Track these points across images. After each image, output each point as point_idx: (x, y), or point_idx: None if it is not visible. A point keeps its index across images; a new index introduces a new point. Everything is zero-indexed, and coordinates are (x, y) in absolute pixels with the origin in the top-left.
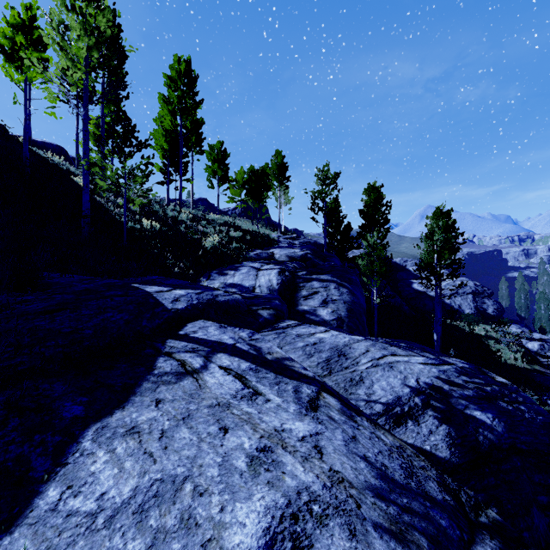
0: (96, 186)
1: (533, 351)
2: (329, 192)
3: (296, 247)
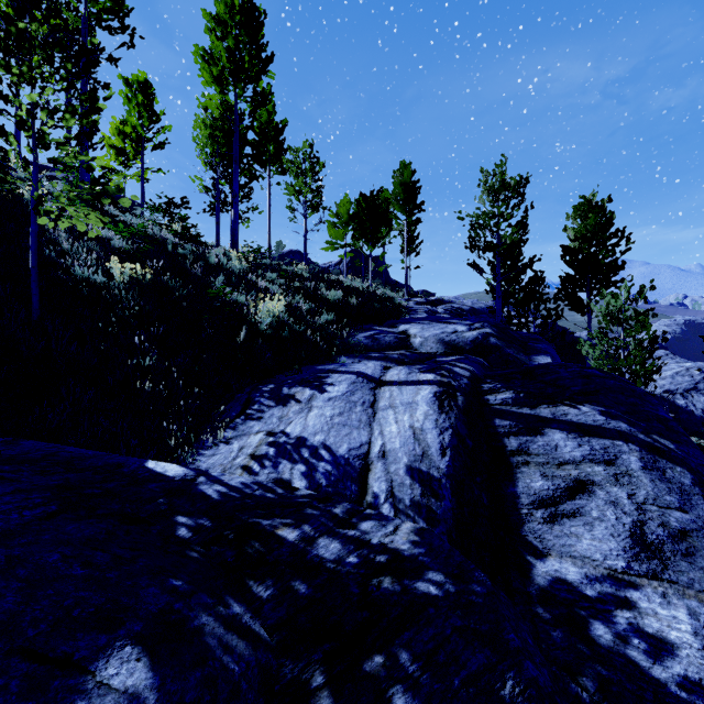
0: None
1: None
2: (507, 213)
3: (454, 321)
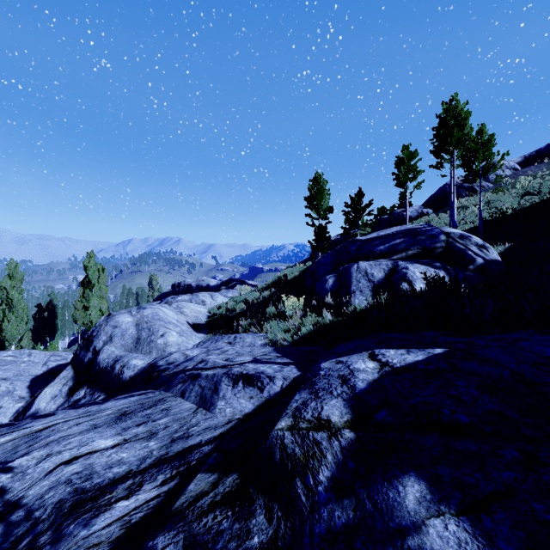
0: None
1: None
2: None
3: None
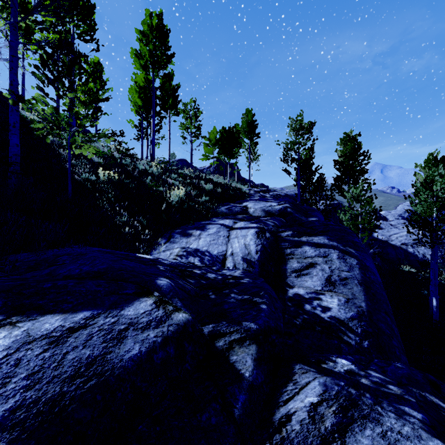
0: (31, 127)
1: None
2: (303, 142)
3: (271, 200)
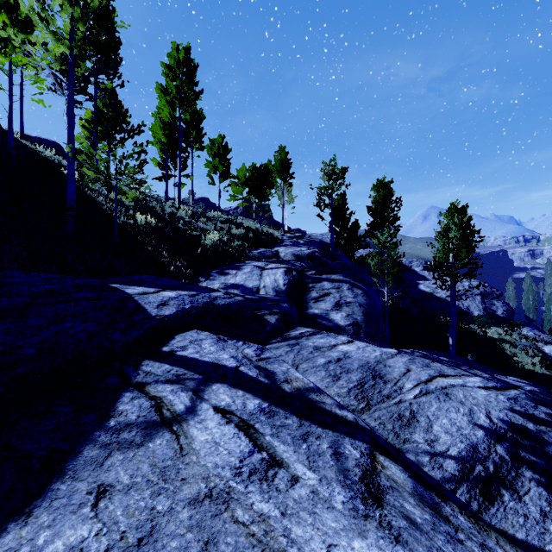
0: (83, 175)
1: (550, 355)
2: (336, 187)
3: (302, 246)
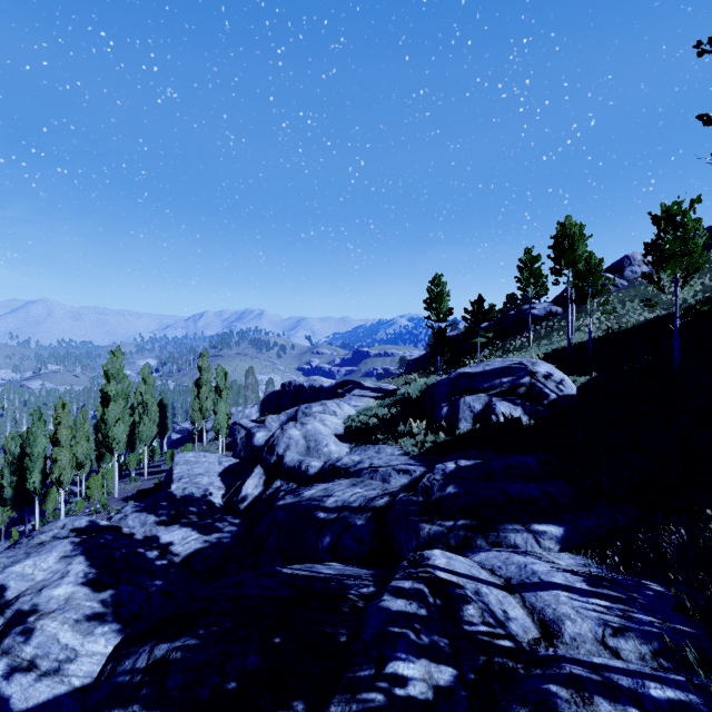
0: None
1: None
2: None
3: None
